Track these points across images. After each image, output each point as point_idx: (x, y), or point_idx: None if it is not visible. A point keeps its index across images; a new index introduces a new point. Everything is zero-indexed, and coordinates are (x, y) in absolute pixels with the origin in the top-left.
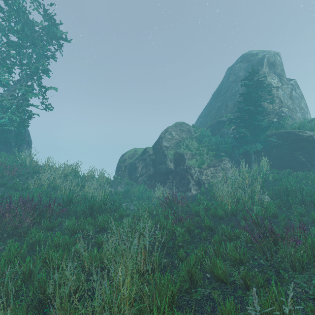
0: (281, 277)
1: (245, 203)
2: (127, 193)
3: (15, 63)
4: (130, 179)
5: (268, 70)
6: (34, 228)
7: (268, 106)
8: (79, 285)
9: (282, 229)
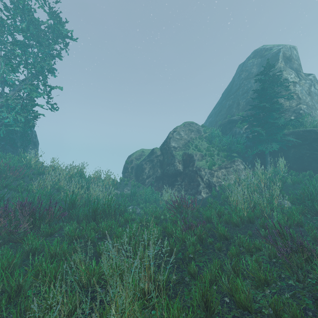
0: None
1: (264, 209)
2: (134, 196)
3: (20, 62)
4: (137, 181)
5: (284, 64)
6: (31, 234)
7: (285, 103)
8: (72, 308)
9: (310, 241)
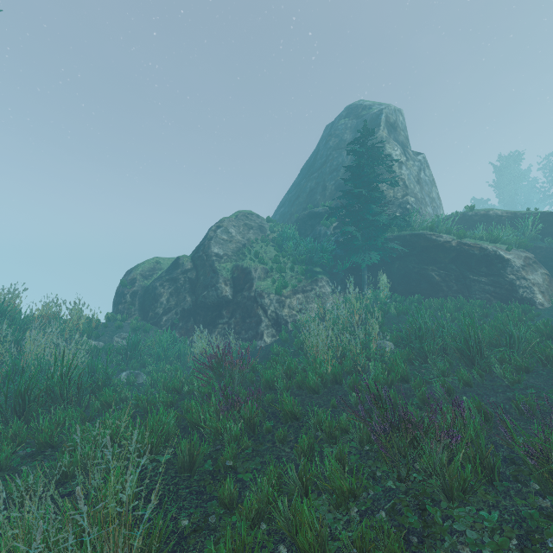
0: (430, 520)
1: (356, 358)
2: (134, 349)
3: None
4: (143, 319)
5: (387, 134)
6: None
7: (388, 191)
8: None
9: (418, 404)
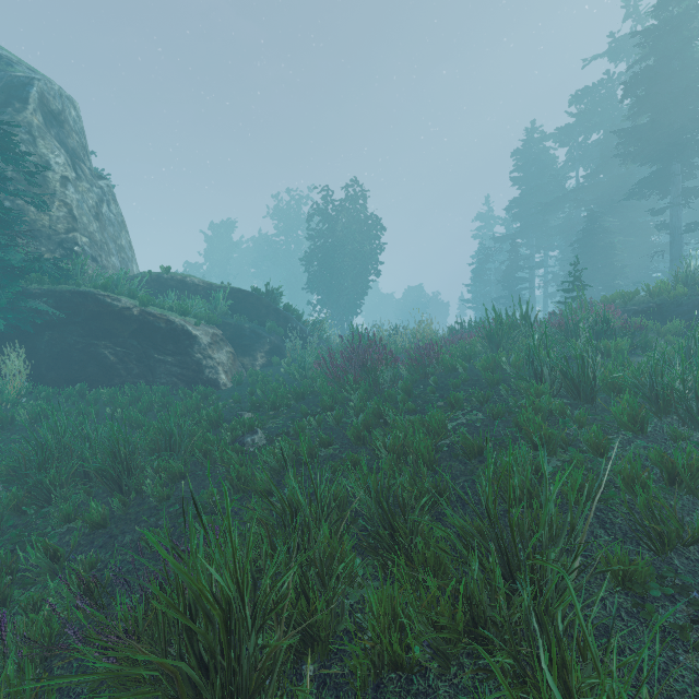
0: None
1: None
2: None
3: None
4: None
5: (43, 123)
6: None
7: (40, 216)
8: None
9: None
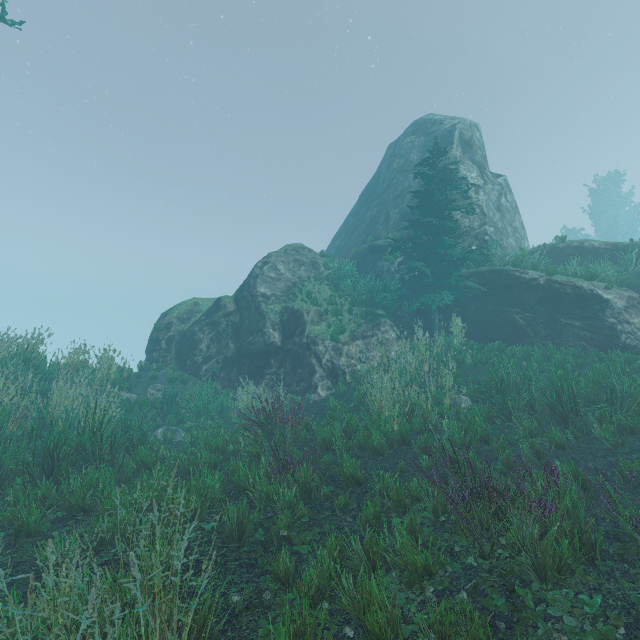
0: (519, 603)
1: (427, 415)
2: (171, 403)
3: None
4: (180, 369)
5: (461, 153)
6: None
7: (463, 220)
8: None
9: (501, 469)
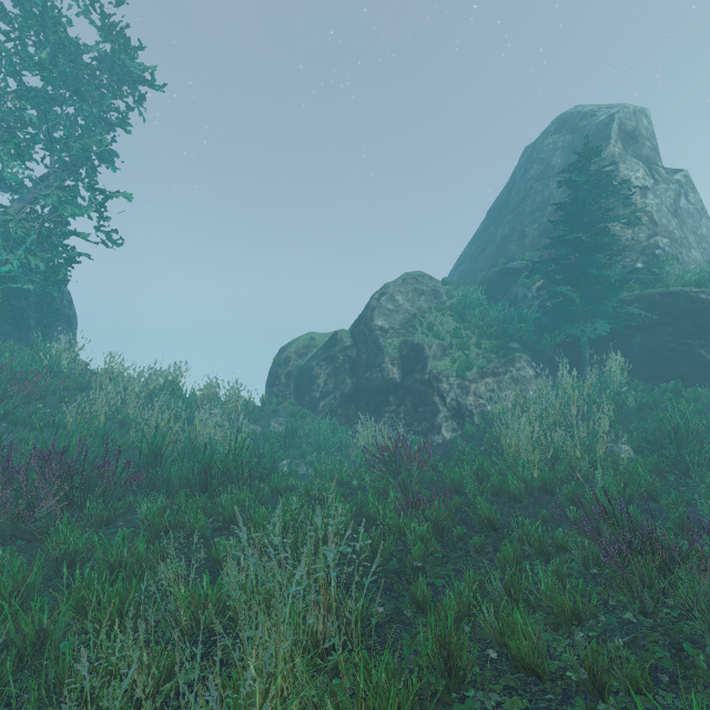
0: (688, 663)
1: (575, 463)
2: (292, 437)
3: (35, 138)
4: (299, 404)
5: (621, 149)
6: (65, 520)
7: (623, 232)
8: (160, 677)
9: (673, 529)
